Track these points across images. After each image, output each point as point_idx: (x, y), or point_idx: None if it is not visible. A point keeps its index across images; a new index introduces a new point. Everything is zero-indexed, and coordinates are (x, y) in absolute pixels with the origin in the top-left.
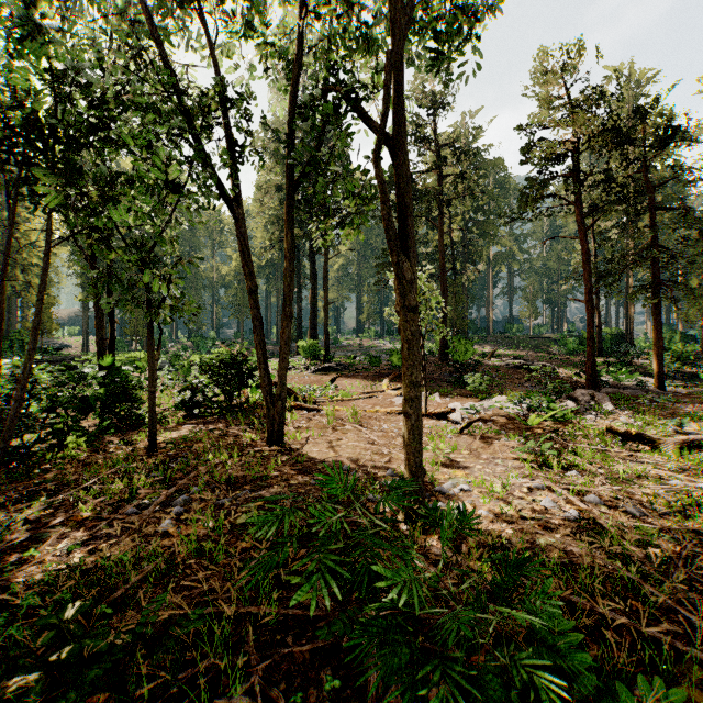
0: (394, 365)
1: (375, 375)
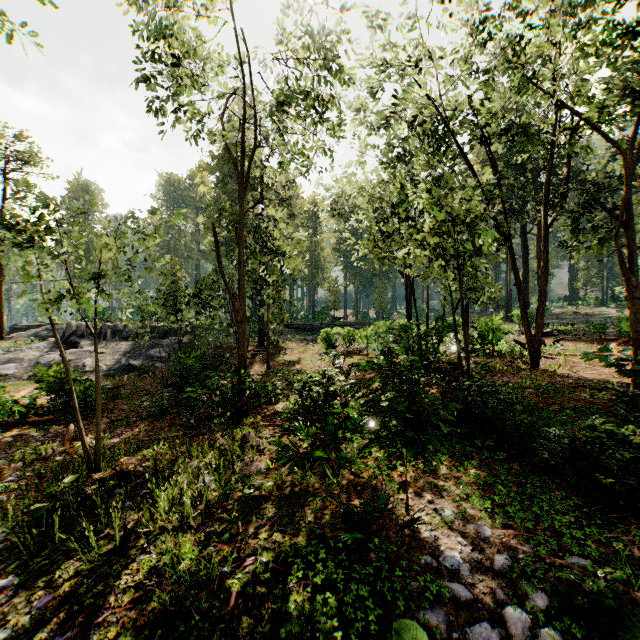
0: (622, 331)
1: (598, 340)
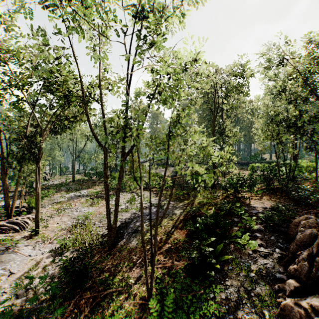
0: None
1: None
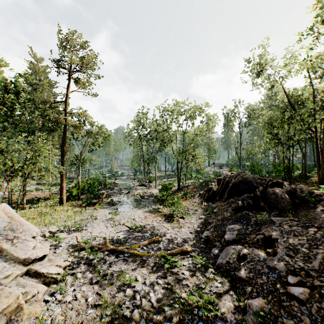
0: None
1: None
